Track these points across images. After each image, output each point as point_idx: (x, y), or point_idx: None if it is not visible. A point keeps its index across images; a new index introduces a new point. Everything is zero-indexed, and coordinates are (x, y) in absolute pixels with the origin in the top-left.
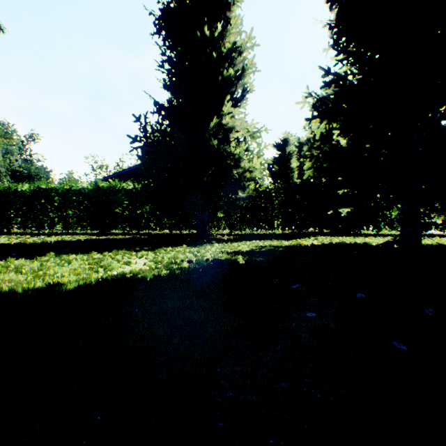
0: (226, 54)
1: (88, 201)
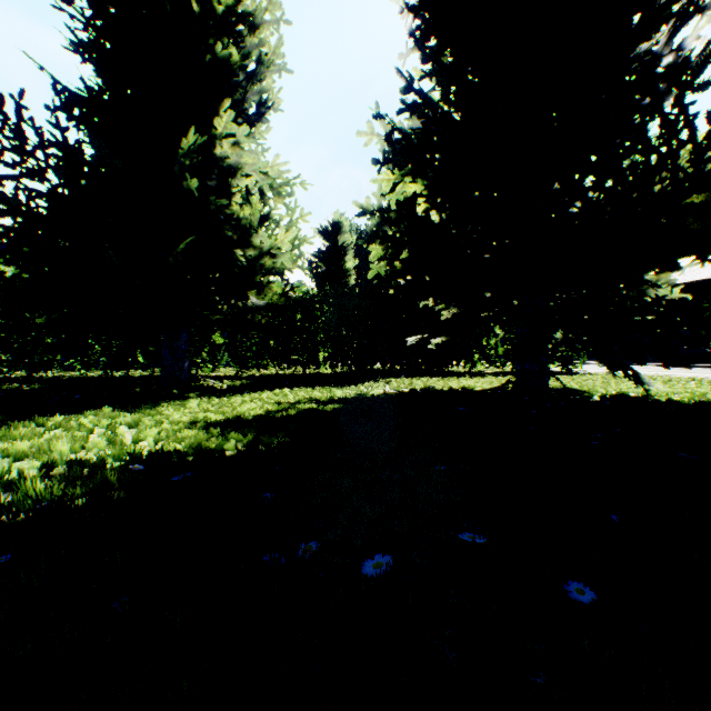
0: (224, 18)
1: None
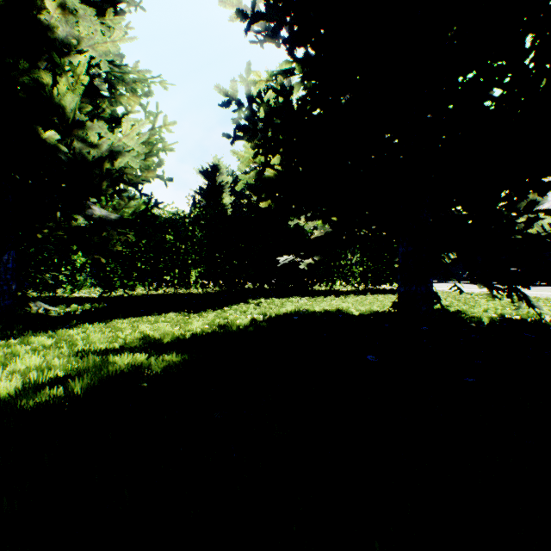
0: None
1: None
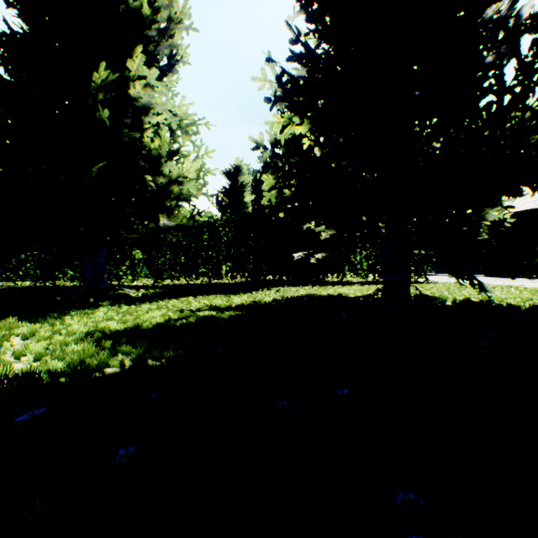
0: None
1: None
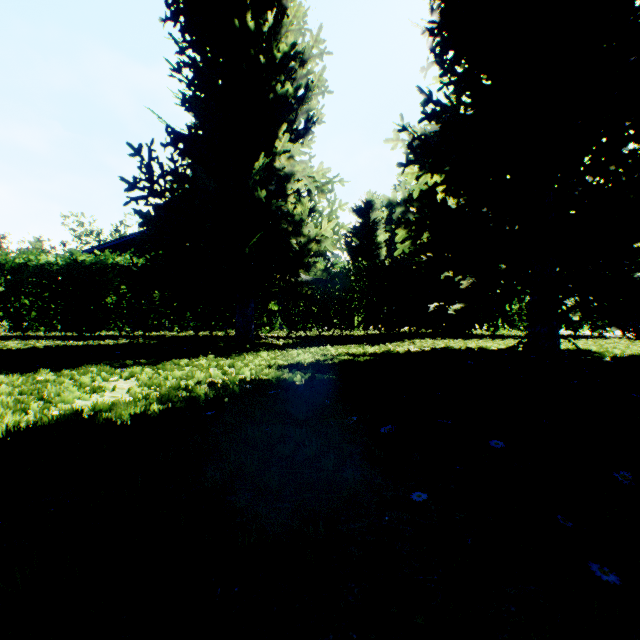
0: (282, 61)
1: (57, 285)
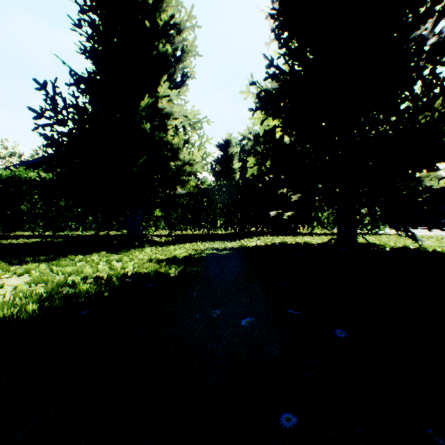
0: (163, 28)
1: None
